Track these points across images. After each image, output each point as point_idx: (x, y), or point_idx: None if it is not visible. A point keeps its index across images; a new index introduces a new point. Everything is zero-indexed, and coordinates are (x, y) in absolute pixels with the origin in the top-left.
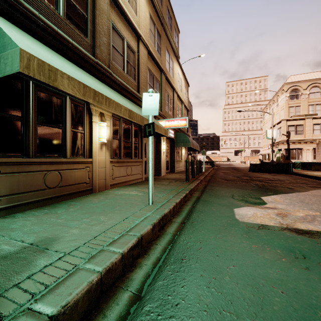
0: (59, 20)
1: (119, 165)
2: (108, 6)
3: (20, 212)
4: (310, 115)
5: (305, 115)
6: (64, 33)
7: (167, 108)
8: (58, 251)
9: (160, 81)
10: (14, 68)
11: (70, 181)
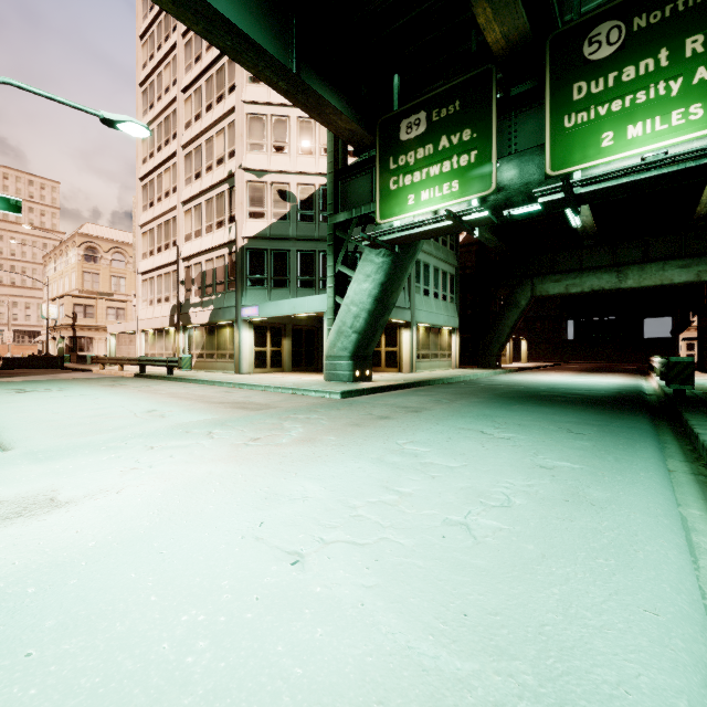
0: None
1: None
2: None
3: None
4: (106, 294)
5: (99, 292)
6: None
7: None
8: None
9: None
10: None
11: None
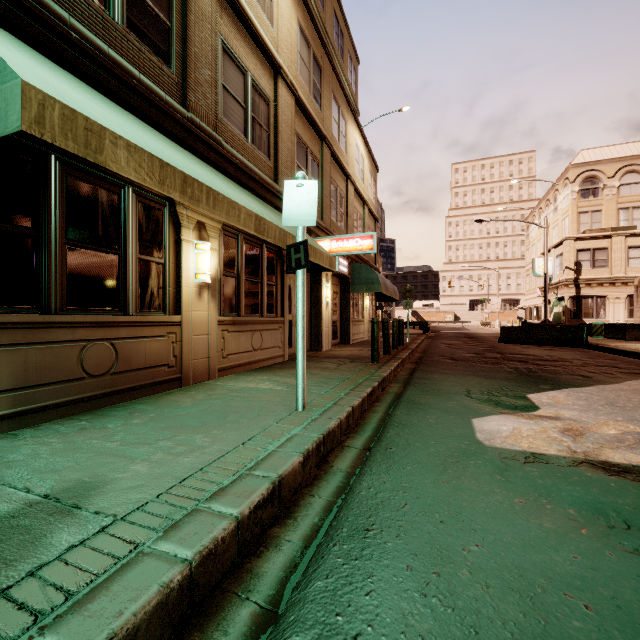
0: (112, 31)
1: (237, 330)
2: (214, 5)
3: (29, 426)
4: (622, 228)
5: (612, 228)
6: (122, 58)
7: (335, 214)
8: (102, 511)
9: (320, 160)
10: (11, 124)
11: (136, 363)
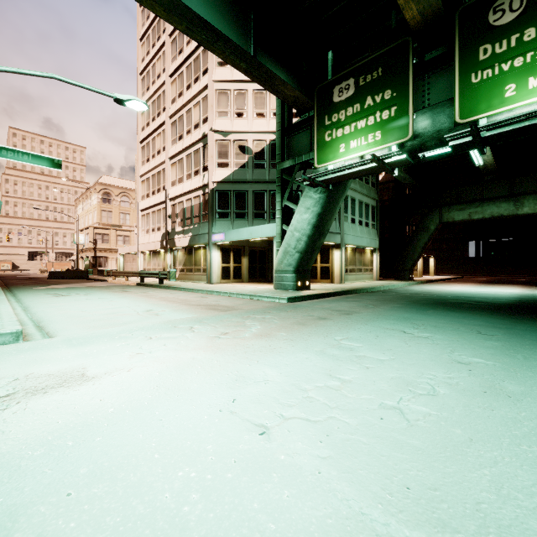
0: None
1: None
2: None
3: None
4: (116, 225)
5: (112, 225)
6: None
7: None
8: None
9: None
10: None
11: None
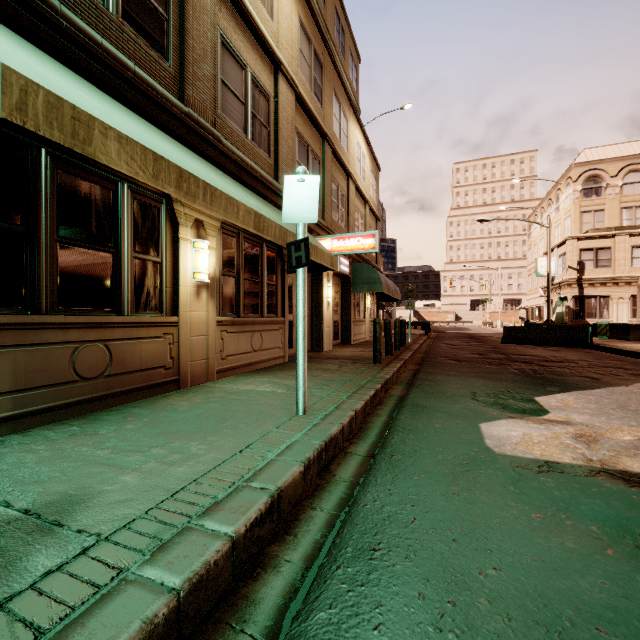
0: (106, 21)
1: (236, 330)
2: None
3: (18, 432)
4: (626, 228)
5: (615, 228)
6: (117, 50)
7: (336, 213)
8: (85, 530)
9: (321, 158)
10: None
11: (131, 365)
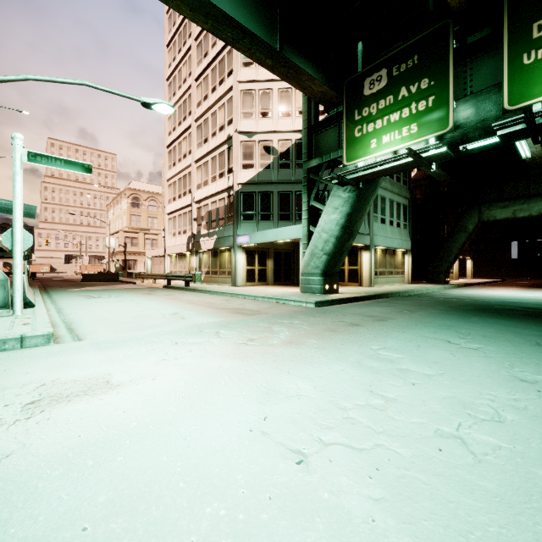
0: None
1: None
2: None
3: None
4: (145, 229)
5: (141, 228)
6: None
7: None
8: None
9: None
10: None
11: None
